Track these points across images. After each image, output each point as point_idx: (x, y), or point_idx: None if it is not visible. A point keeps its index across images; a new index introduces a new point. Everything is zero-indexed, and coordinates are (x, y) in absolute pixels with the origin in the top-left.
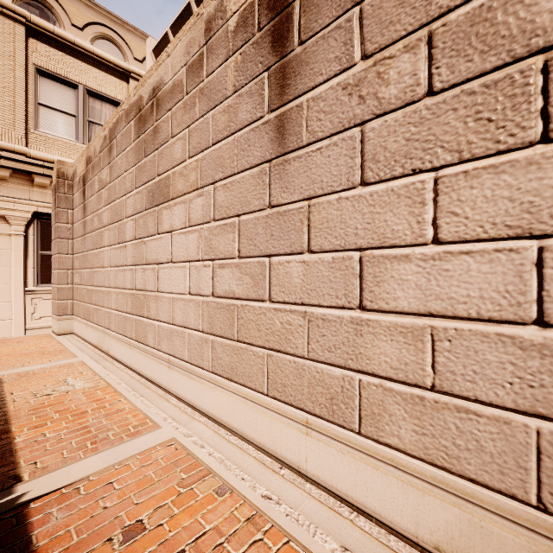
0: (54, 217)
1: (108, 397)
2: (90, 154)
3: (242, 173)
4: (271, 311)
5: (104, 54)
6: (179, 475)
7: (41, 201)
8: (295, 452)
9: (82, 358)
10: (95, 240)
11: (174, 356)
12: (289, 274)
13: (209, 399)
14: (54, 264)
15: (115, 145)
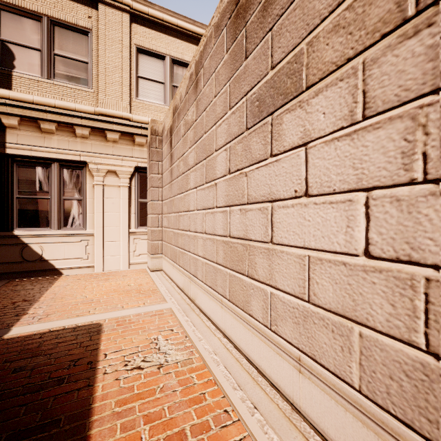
0: (148, 169)
1: (208, 397)
2: (176, 103)
3: None
4: None
5: (185, 25)
6: None
7: (140, 157)
8: None
9: (171, 303)
10: (181, 184)
11: (315, 359)
12: None
13: None
14: (149, 210)
15: (202, 75)
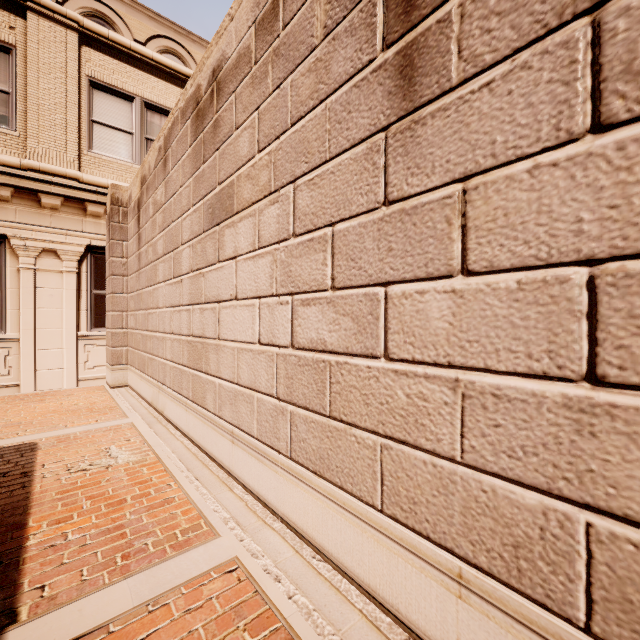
0: (108, 250)
1: (155, 479)
2: (144, 172)
3: (338, 157)
4: (389, 375)
5: (164, 60)
6: (241, 638)
7: (95, 233)
8: (436, 621)
9: (133, 418)
10: (149, 275)
11: (239, 428)
12: (422, 313)
13: (287, 497)
14: (108, 305)
15: (170, 156)
